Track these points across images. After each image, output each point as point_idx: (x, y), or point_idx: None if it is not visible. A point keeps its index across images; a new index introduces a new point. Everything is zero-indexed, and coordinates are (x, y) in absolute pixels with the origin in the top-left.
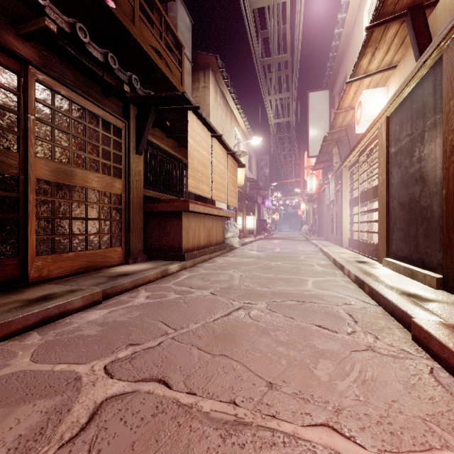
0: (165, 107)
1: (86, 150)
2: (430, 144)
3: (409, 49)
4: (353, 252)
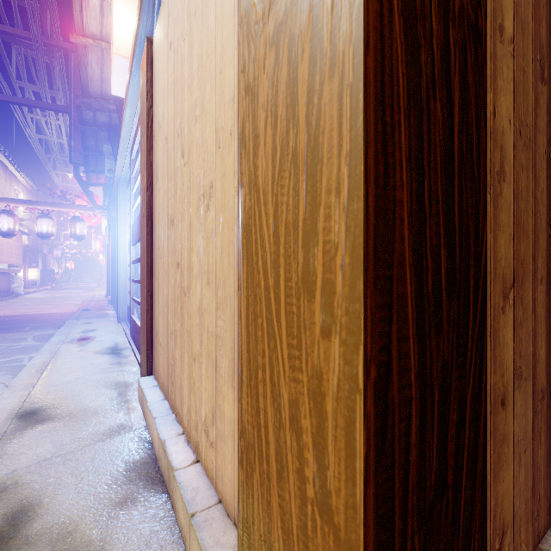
0: None
1: None
2: None
3: None
4: None
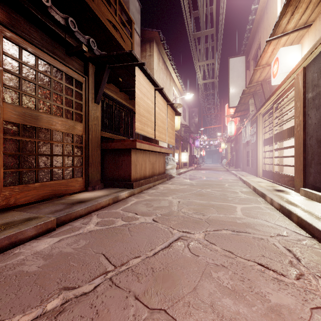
0: (117, 64)
1: (51, 98)
2: None
3: None
4: (268, 181)
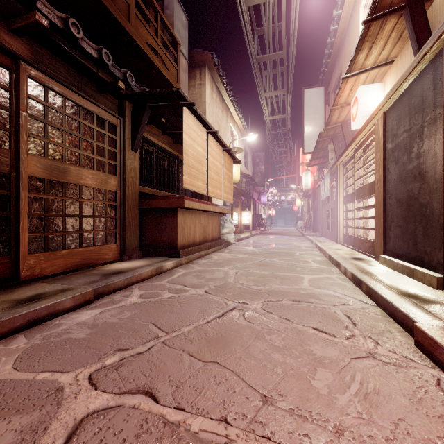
0: (160, 103)
1: (80, 146)
2: (429, 139)
3: (407, 43)
4: (349, 249)
